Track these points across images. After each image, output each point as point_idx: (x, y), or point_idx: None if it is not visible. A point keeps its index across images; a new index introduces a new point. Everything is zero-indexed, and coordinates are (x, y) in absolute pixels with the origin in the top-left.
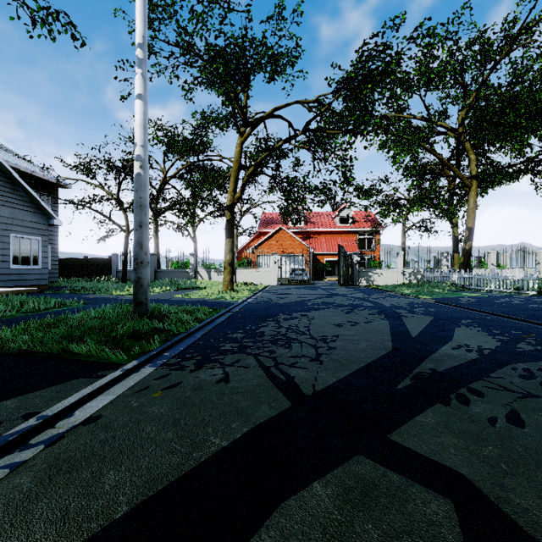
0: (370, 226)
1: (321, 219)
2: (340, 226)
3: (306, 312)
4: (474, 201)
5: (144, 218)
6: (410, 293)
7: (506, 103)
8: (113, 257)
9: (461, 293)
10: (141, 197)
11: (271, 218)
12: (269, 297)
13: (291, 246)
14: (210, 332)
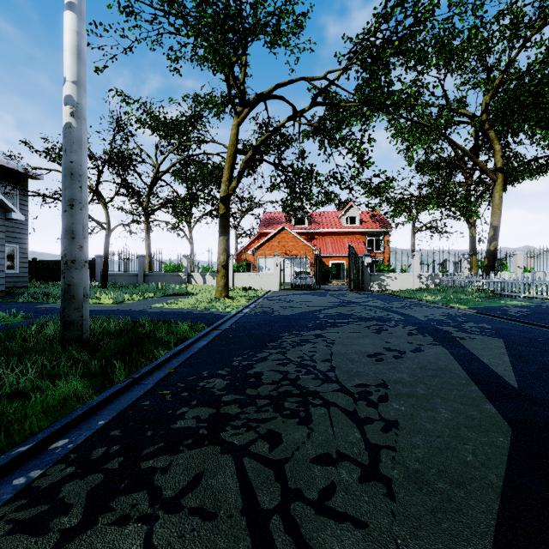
0: (379, 226)
1: (326, 219)
2: (346, 226)
3: (320, 330)
4: (500, 196)
5: (77, 192)
6: (436, 300)
7: (543, 82)
8: (98, 259)
9: (498, 301)
10: (73, 161)
11: (273, 218)
12: (270, 306)
13: (295, 247)
14: (174, 373)
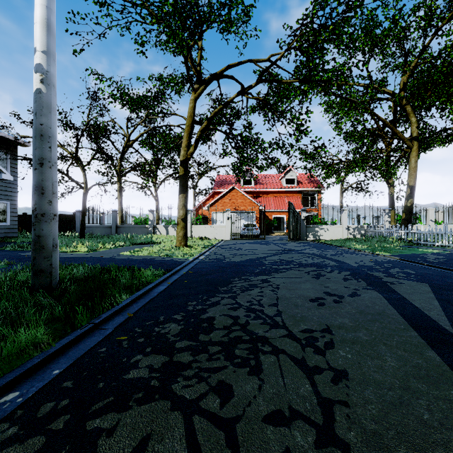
0: (313, 186)
1: (269, 180)
2: (286, 186)
3: (265, 275)
4: (415, 160)
5: (47, 152)
6: (363, 248)
7: None
8: (77, 214)
9: (416, 249)
10: (43, 123)
11: (224, 180)
12: (223, 254)
13: (243, 203)
14: (133, 317)
